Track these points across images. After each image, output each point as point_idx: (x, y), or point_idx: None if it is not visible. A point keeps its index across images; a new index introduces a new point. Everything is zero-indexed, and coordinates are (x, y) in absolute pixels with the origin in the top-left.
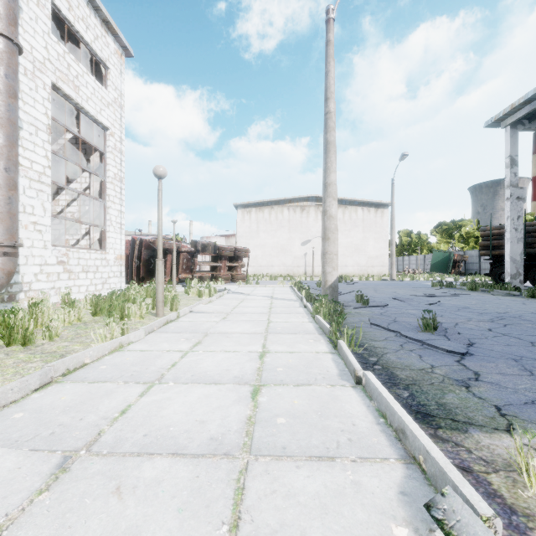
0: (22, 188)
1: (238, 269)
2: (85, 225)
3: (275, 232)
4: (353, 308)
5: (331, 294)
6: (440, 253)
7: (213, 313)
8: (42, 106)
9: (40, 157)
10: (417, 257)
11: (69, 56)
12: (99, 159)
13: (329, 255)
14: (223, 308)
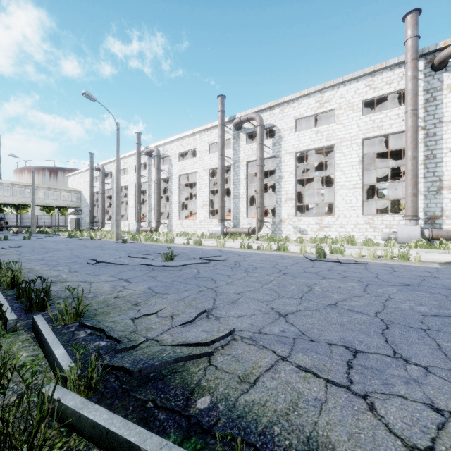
0: None
1: None
2: None
3: None
4: None
5: None
6: None
7: None
8: None
9: None
10: None
11: None
12: None
13: None
14: None
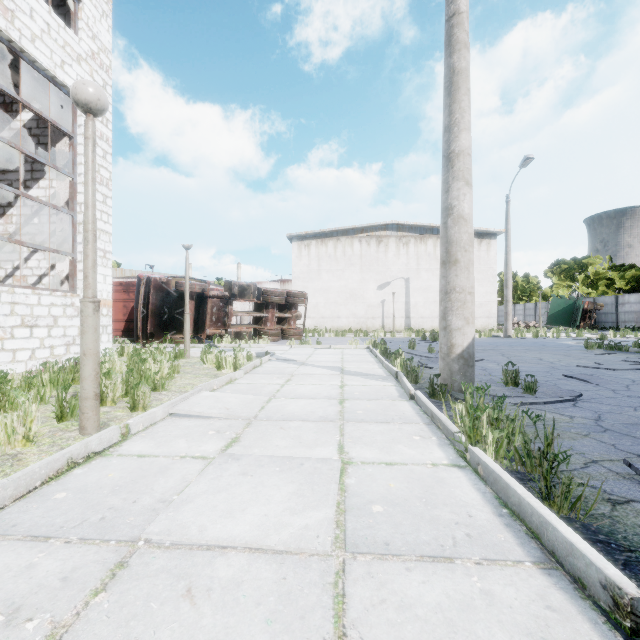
0: None
1: (291, 321)
2: (50, 254)
3: (343, 272)
4: (516, 404)
5: (461, 371)
6: (562, 300)
7: (218, 419)
8: None
9: None
10: (525, 306)
11: None
12: (68, 149)
13: (458, 295)
14: (244, 403)
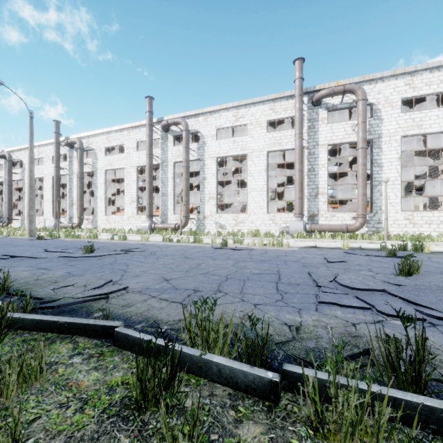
0: (383, 190)
1: None
2: None
3: None
4: None
5: None
6: None
7: None
8: (394, 151)
9: (393, 173)
10: None
11: (413, 114)
12: None
13: None
14: None
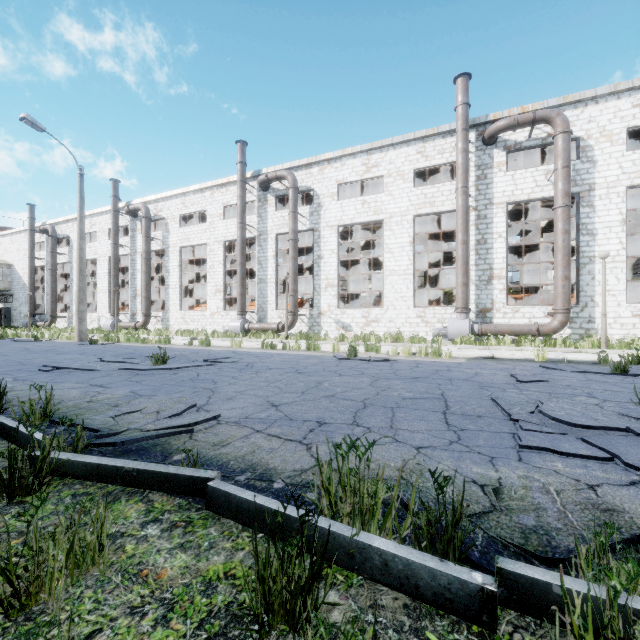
0: (597, 271)
1: None
2: None
3: None
4: None
5: None
6: None
7: None
8: (615, 210)
9: (614, 245)
10: None
11: None
12: None
13: None
14: None
